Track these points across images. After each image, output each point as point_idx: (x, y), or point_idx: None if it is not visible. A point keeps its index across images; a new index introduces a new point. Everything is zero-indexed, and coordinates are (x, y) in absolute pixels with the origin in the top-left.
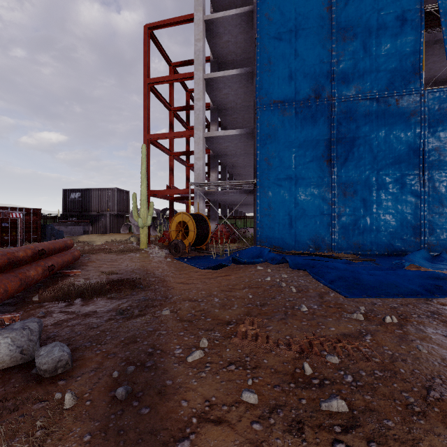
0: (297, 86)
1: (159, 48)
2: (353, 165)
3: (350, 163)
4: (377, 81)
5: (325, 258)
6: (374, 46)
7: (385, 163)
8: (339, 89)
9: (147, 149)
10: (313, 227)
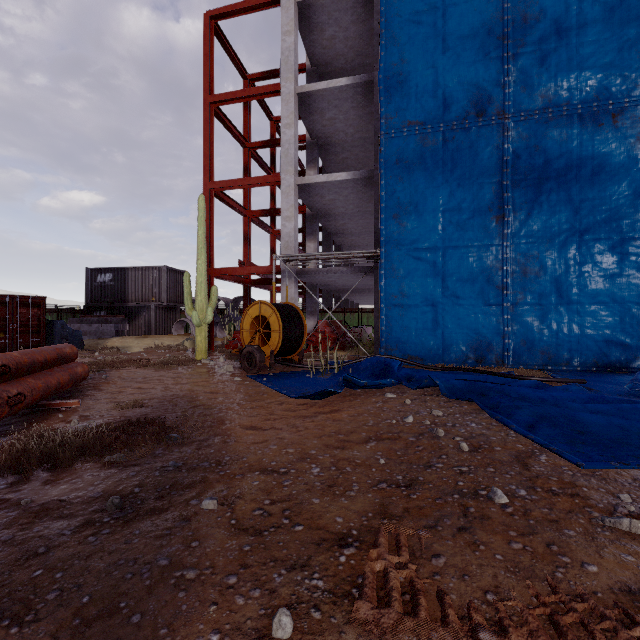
0: (447, 98)
1: (228, 51)
2: (539, 225)
3: (535, 220)
4: (580, 85)
5: (500, 377)
6: (574, 28)
7: (594, 219)
8: (515, 101)
9: (208, 204)
10: (473, 325)
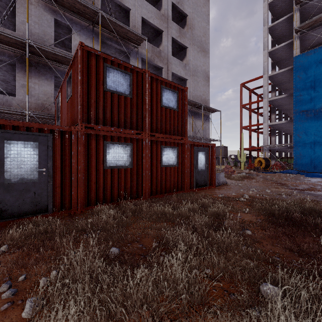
0: (315, 103)
1: (245, 88)
2: None
3: None
4: None
5: (320, 173)
6: None
7: None
8: None
9: (241, 132)
10: None
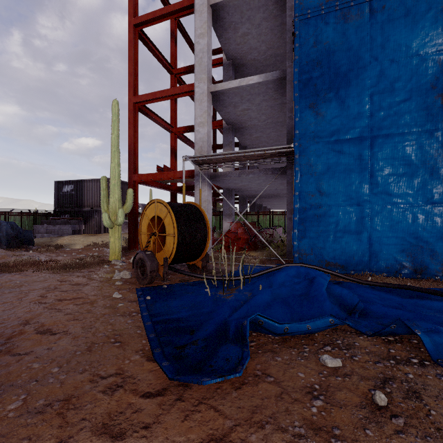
0: None
1: None
2: None
3: None
4: None
5: None
6: None
7: None
8: None
9: (132, 116)
10: (411, 228)
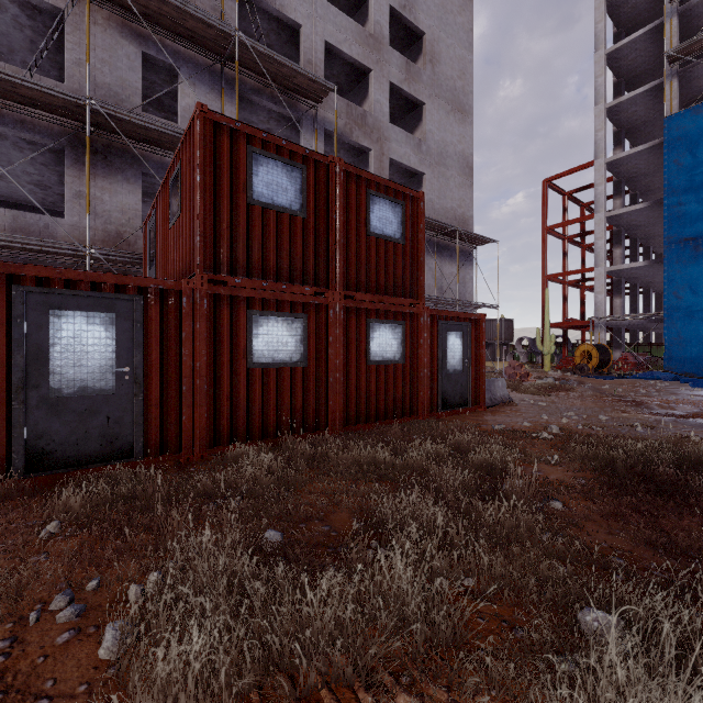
0: None
1: (554, 189)
2: None
3: None
4: None
5: None
6: None
7: None
8: None
9: (544, 287)
10: None
